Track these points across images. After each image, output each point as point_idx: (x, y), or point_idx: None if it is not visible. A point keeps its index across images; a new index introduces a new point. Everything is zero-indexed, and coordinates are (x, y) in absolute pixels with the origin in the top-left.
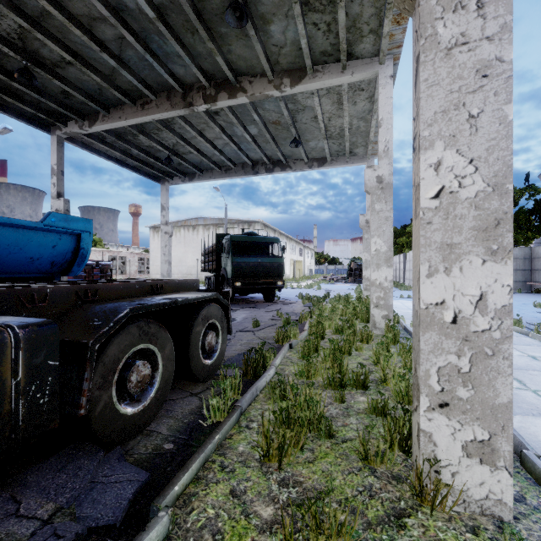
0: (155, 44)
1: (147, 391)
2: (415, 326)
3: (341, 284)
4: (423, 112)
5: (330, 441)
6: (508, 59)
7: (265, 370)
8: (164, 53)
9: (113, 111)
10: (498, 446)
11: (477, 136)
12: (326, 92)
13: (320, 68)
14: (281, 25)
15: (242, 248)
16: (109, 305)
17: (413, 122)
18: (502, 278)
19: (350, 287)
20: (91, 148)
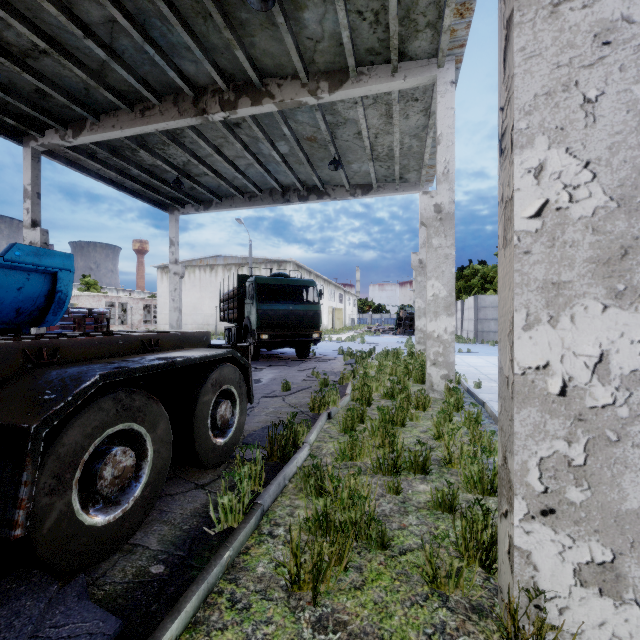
0: (156, 31)
1: (130, 489)
2: (504, 398)
3: (388, 336)
4: (519, 95)
5: (383, 553)
6: (639, 19)
7: (296, 449)
8: (169, 44)
9: (105, 117)
10: (625, 571)
11: (595, 129)
12: (373, 102)
13: (366, 69)
14: (317, 12)
15: (269, 292)
16: (72, 369)
17: (501, 113)
18: (631, 331)
19: (399, 340)
20: (78, 165)
